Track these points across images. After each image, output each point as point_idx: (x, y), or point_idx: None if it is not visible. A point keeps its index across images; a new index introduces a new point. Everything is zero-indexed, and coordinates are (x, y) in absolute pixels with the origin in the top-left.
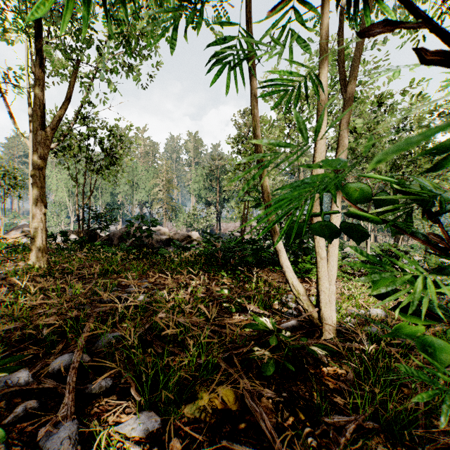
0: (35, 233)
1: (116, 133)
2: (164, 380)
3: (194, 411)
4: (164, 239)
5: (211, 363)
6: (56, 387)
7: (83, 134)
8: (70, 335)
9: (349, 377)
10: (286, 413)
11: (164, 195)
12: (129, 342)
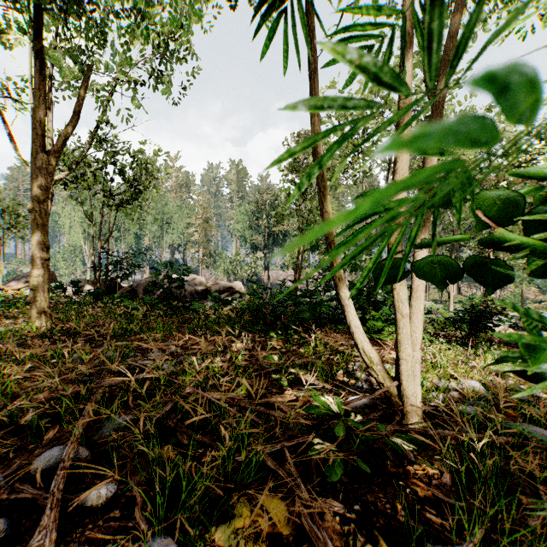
0: (35, 282)
1: (140, 160)
2: (187, 488)
3: (229, 536)
4: (199, 290)
5: (255, 461)
6: (36, 497)
7: (99, 161)
8: (68, 417)
9: (444, 479)
10: (360, 538)
11: (201, 237)
12: (137, 435)
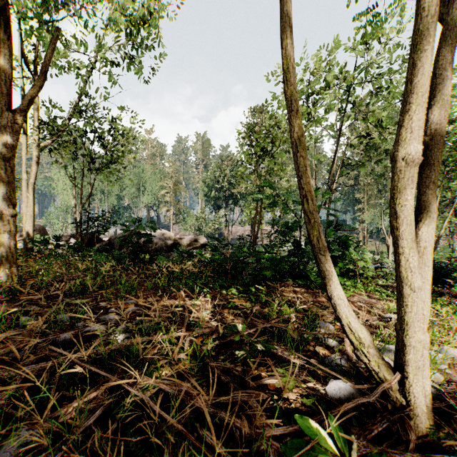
0: (1, 238)
1: (116, 129)
2: None
3: None
4: (168, 244)
5: None
6: None
7: (79, 129)
8: None
9: None
10: None
11: (172, 198)
12: None
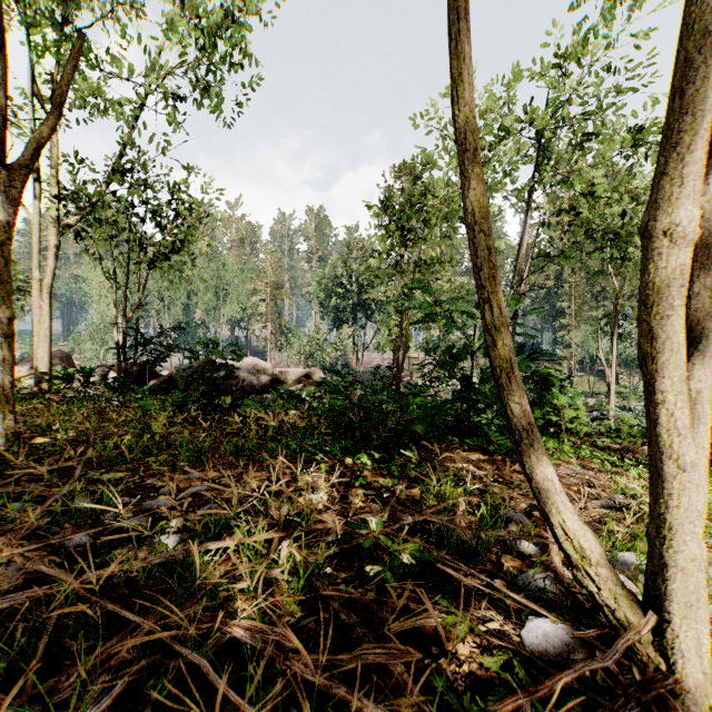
0: None
1: (180, 200)
2: None
3: None
4: (263, 380)
5: None
6: None
7: (121, 200)
8: None
9: None
10: None
11: (269, 308)
12: None
